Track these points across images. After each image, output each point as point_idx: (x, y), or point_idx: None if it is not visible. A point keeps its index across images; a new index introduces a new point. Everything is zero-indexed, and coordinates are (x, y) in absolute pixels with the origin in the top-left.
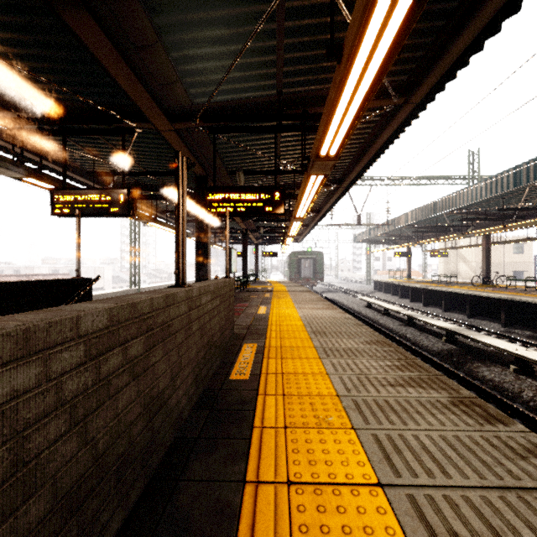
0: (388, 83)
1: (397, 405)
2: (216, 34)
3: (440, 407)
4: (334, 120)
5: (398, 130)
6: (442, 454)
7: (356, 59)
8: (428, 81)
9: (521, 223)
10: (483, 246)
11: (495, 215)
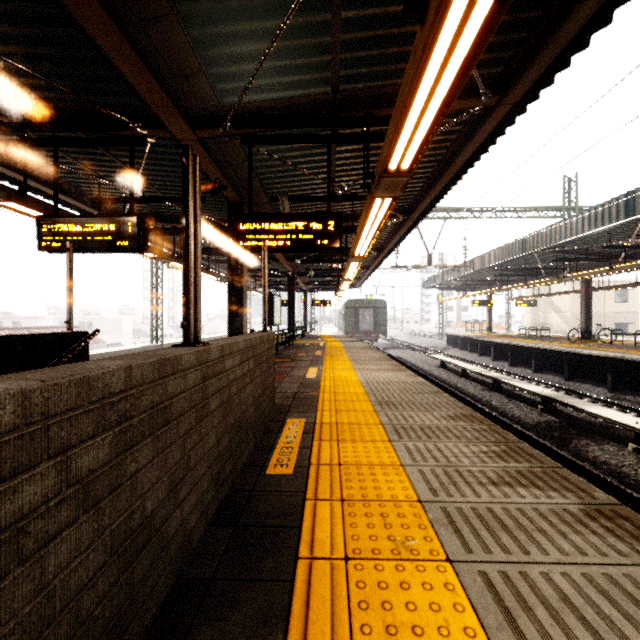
0: (477, 75)
1: (508, 518)
2: (249, 3)
3: (570, 521)
4: (410, 115)
5: (487, 142)
6: (595, 611)
7: (448, 14)
8: (531, 72)
9: (632, 264)
10: (582, 292)
11: (598, 254)
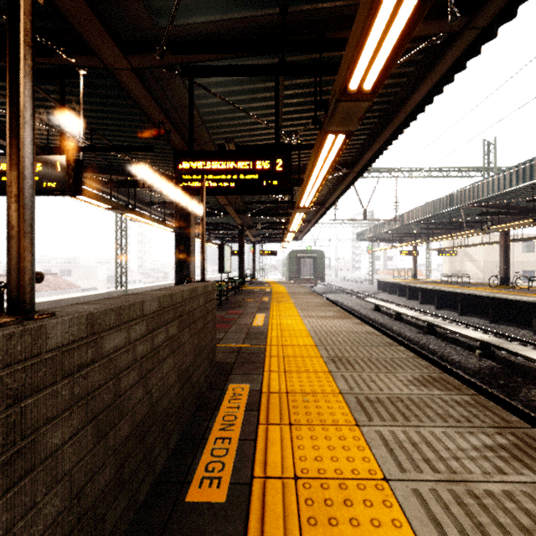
0: None
1: None
2: None
3: None
4: None
5: (443, 80)
6: None
7: None
8: None
9: None
10: (501, 243)
11: (518, 208)
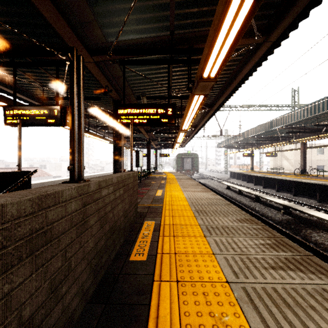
0: (254, 23)
1: (287, 296)
2: None
3: None
4: (218, 40)
5: (257, 64)
6: None
7: None
8: (285, 21)
9: None
10: (301, 149)
11: (310, 129)
